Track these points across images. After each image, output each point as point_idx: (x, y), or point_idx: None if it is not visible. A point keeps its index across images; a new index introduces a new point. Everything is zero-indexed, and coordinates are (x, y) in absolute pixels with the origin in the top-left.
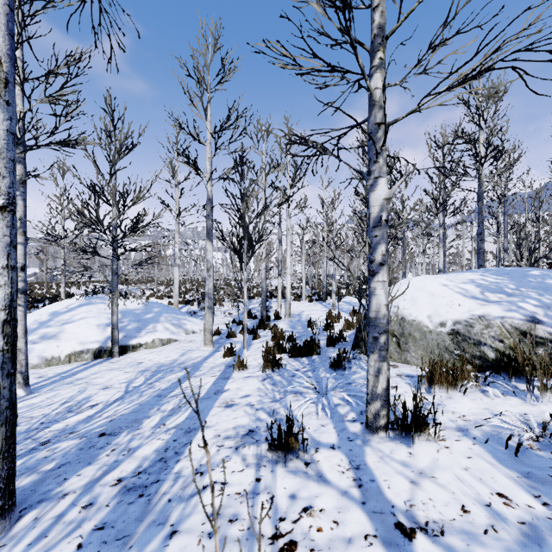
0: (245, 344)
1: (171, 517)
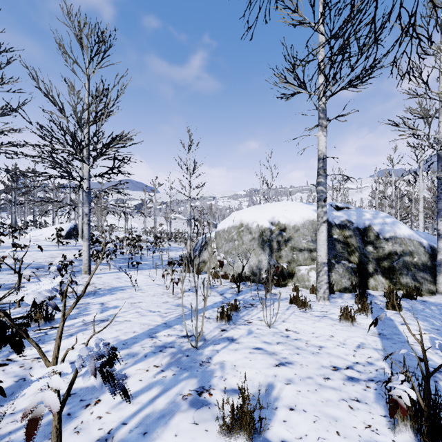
0: None
1: None
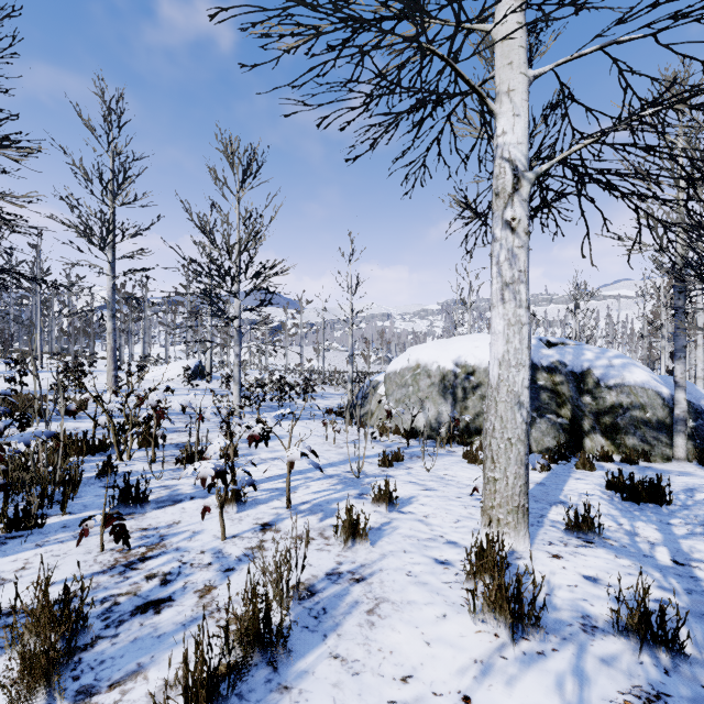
0: None
1: None
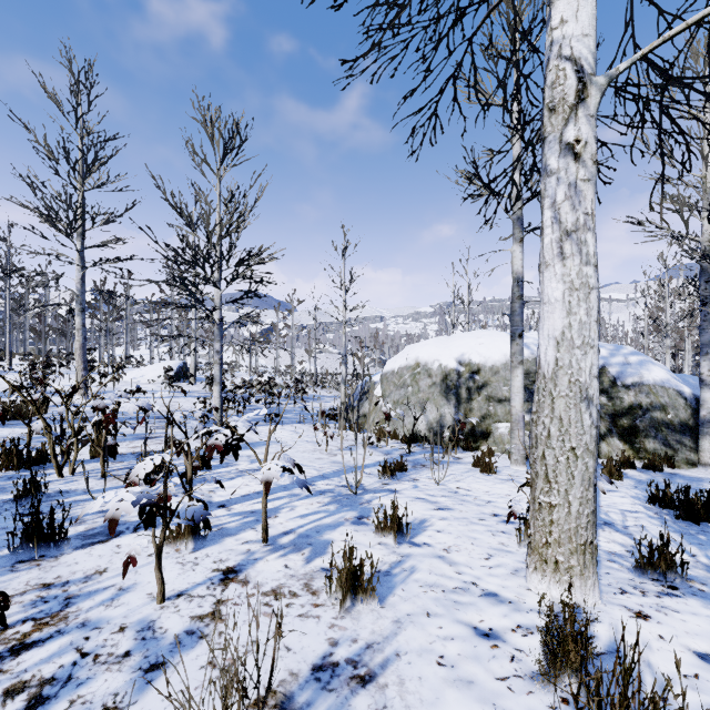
0: None
1: None
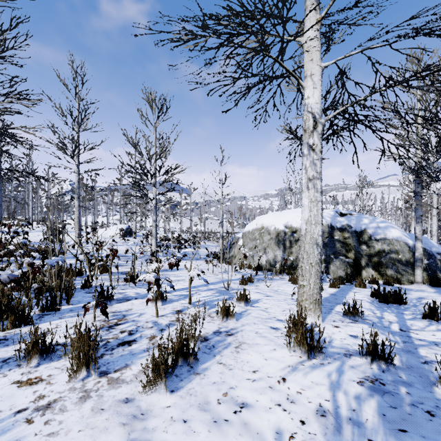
0: None
1: None
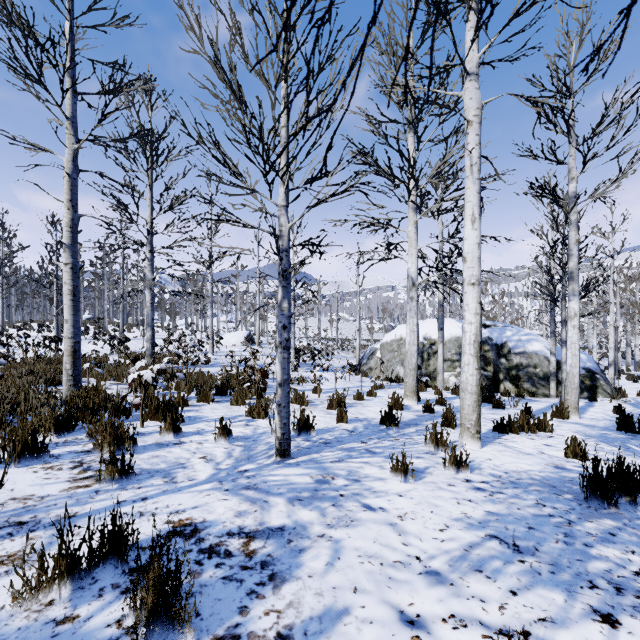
0: (616, 375)
1: (619, 383)
